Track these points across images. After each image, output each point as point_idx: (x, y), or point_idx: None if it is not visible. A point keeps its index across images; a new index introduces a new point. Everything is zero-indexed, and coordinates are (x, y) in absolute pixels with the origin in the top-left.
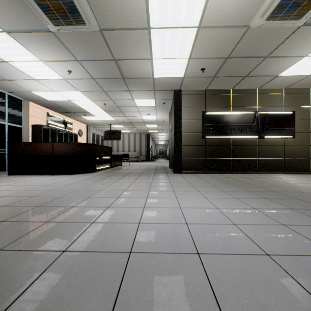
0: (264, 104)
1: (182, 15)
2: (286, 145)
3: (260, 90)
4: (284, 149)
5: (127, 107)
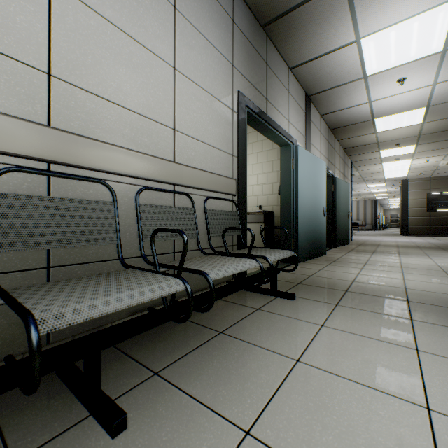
0: None
1: (399, 169)
2: None
3: None
4: None
5: (359, 188)
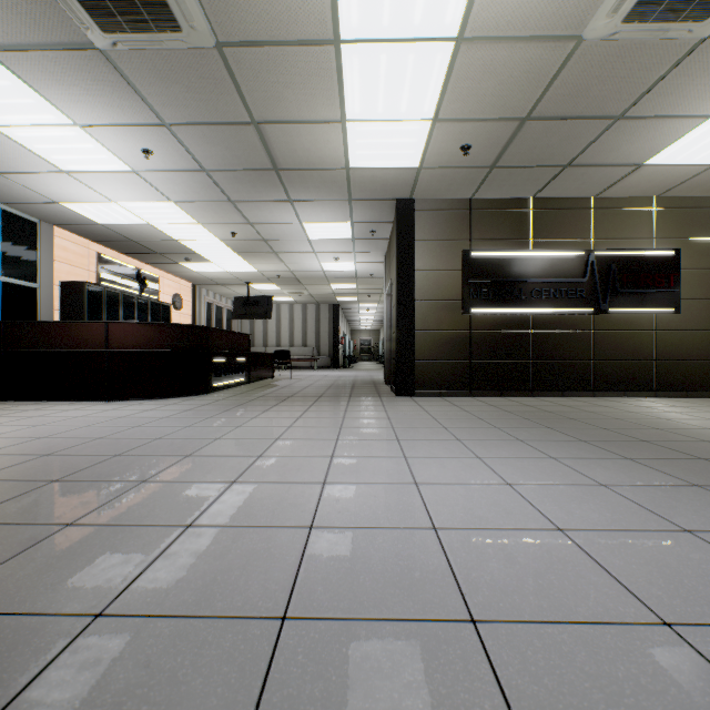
0: (608, 233)
1: (419, 7)
2: (661, 329)
3: (598, 201)
4: (654, 339)
5: (285, 241)
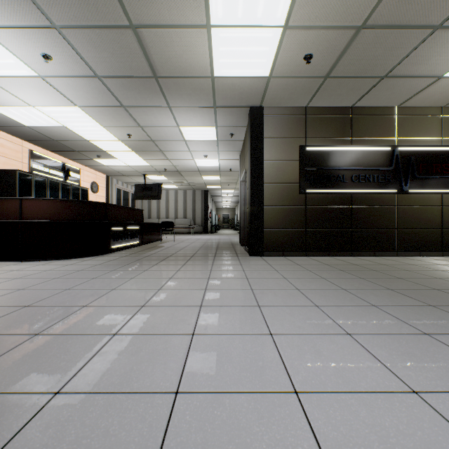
0: (407, 133)
1: None
2: (446, 205)
3: (401, 109)
4: (441, 213)
5: (168, 142)
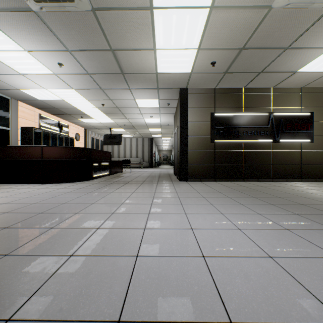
0: (279, 104)
1: None
2: (304, 149)
3: (275, 89)
4: (301, 154)
5: (127, 108)
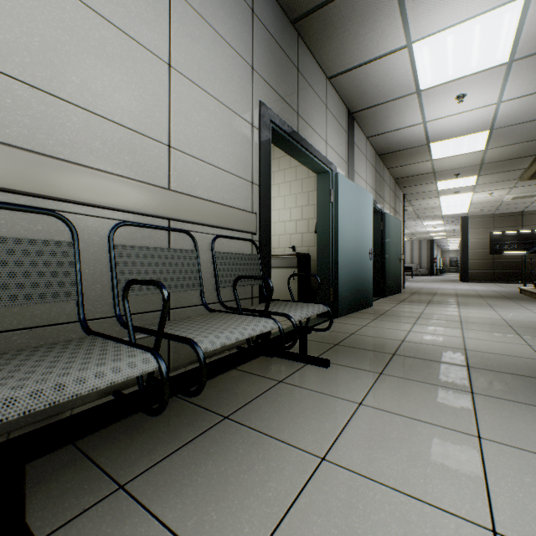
0: None
1: (458, 204)
2: None
3: None
4: None
5: (413, 226)
